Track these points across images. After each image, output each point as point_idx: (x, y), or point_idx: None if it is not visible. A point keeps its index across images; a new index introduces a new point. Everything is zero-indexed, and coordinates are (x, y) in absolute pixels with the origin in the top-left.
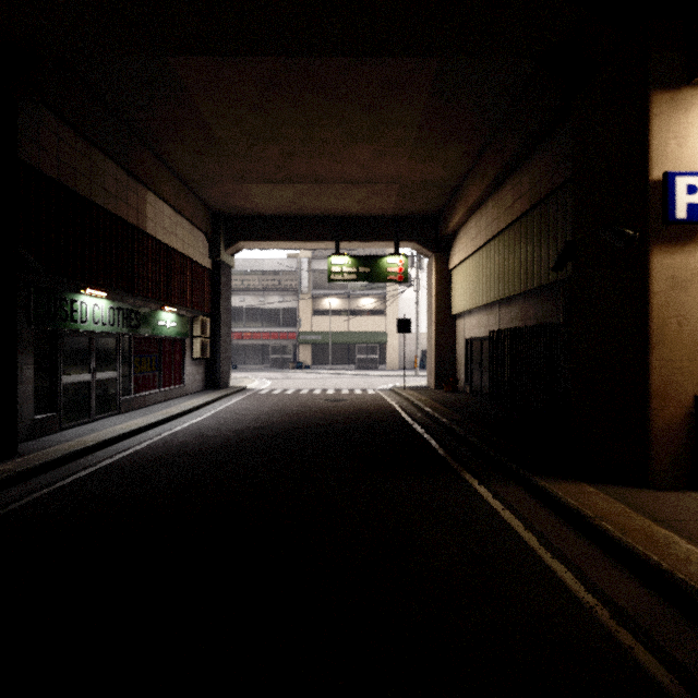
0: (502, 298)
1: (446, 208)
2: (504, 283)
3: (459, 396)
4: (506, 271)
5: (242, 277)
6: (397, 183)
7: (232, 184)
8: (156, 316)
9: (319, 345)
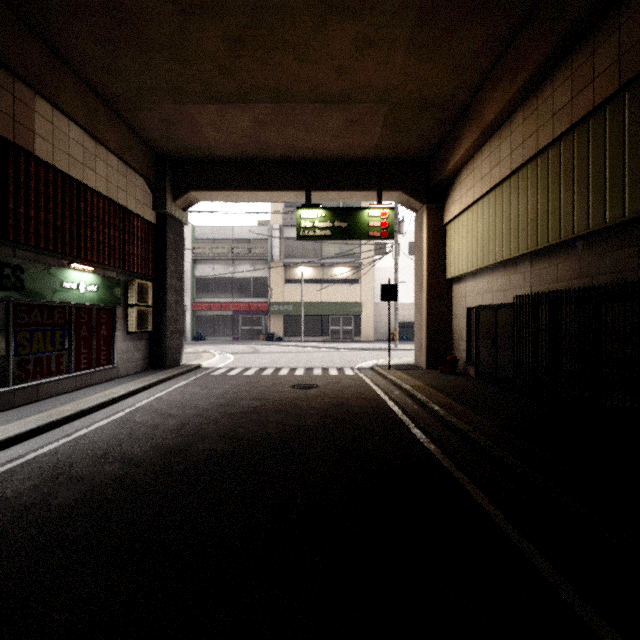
0: (543, 246)
1: (443, 145)
2: (548, 223)
3: (464, 380)
4: (553, 205)
5: (211, 245)
6: (385, 102)
7: (170, 105)
8: (59, 276)
9: (291, 316)
